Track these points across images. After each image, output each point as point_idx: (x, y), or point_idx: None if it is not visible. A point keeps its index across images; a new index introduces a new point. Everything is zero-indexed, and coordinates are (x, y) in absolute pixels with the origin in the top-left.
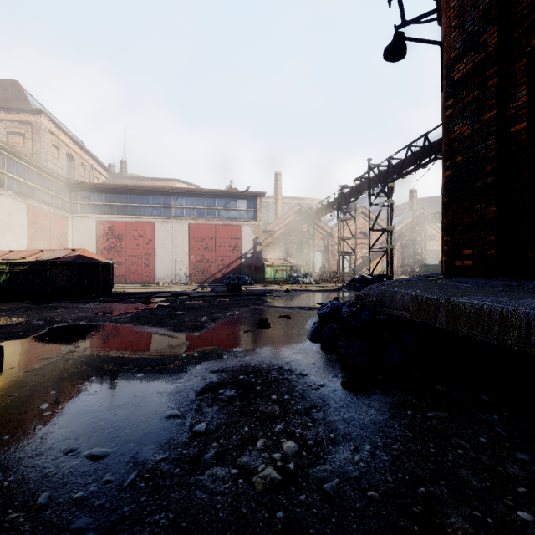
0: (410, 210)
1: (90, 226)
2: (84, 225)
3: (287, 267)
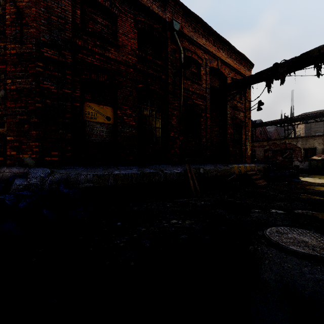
0: None
1: None
2: None
3: None
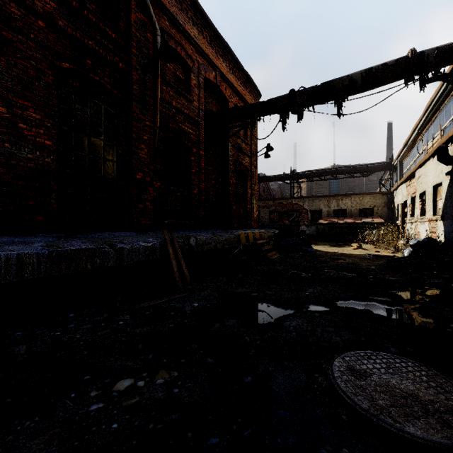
0: None
1: None
2: None
3: None
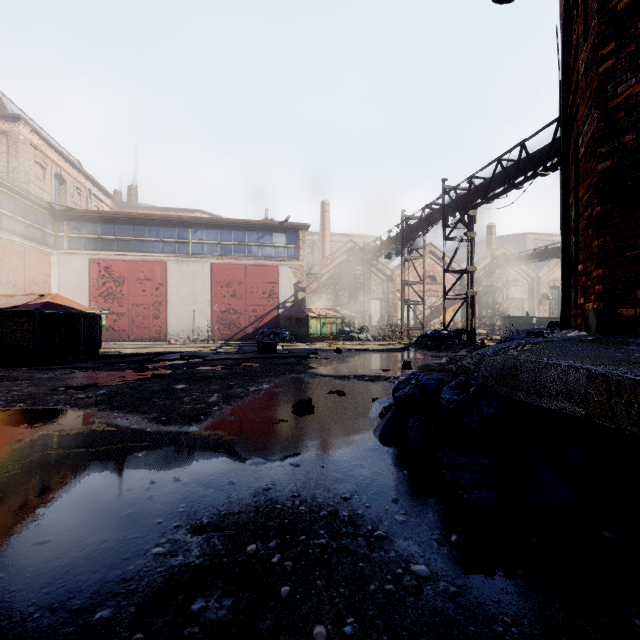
0: (487, 249)
1: (81, 265)
2: (72, 264)
3: (338, 320)
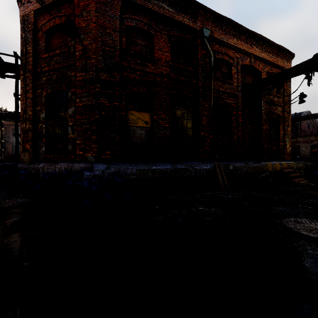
0: None
1: None
2: None
3: None
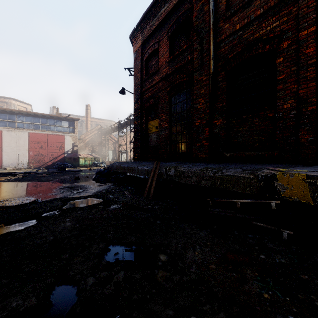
0: None
1: None
2: None
3: (92, 159)
